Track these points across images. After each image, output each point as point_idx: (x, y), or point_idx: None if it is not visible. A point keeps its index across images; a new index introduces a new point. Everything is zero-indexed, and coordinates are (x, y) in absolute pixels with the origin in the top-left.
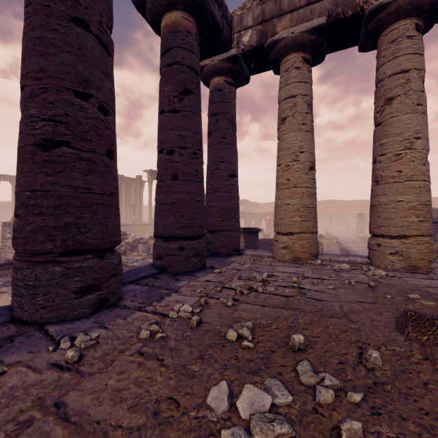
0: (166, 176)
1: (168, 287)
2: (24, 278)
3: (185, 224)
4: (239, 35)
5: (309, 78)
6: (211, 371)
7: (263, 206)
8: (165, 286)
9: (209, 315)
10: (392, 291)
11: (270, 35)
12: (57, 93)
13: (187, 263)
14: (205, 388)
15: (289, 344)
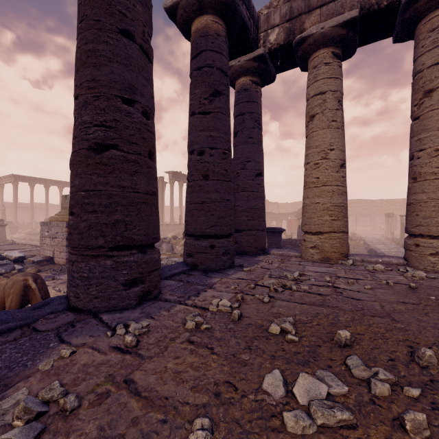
0: (197, 176)
1: (202, 283)
2: (80, 271)
3: (216, 222)
4: (265, 34)
5: (339, 73)
6: (260, 360)
7: (283, 206)
8: (199, 282)
9: (248, 310)
10: (436, 292)
11: (298, 32)
12: (107, 100)
13: (217, 260)
14: (258, 375)
15: (334, 340)
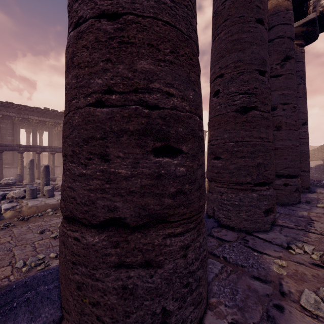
0: None
1: (295, 215)
2: (230, 199)
3: (289, 165)
4: (316, 0)
5: None
6: None
7: None
8: (292, 214)
9: None
10: None
11: None
12: (249, 74)
13: (290, 196)
14: None
15: None
